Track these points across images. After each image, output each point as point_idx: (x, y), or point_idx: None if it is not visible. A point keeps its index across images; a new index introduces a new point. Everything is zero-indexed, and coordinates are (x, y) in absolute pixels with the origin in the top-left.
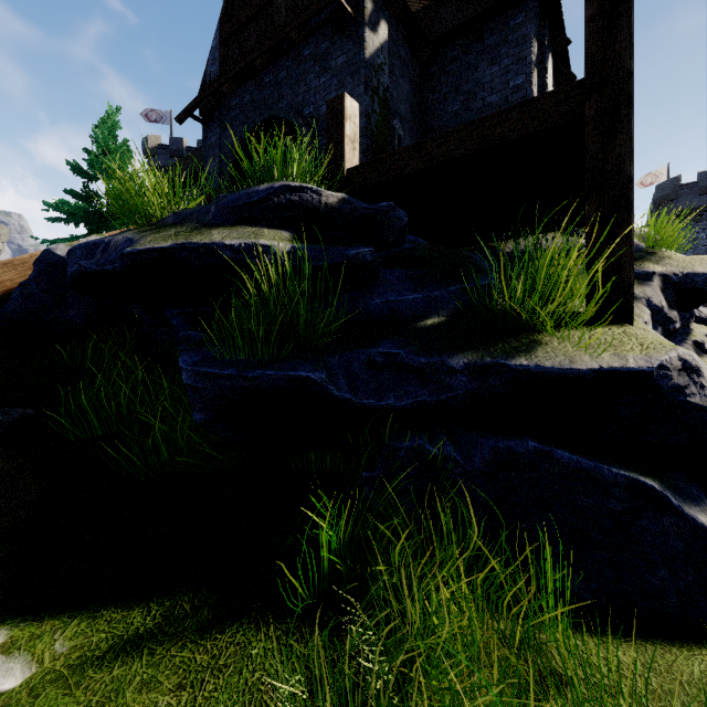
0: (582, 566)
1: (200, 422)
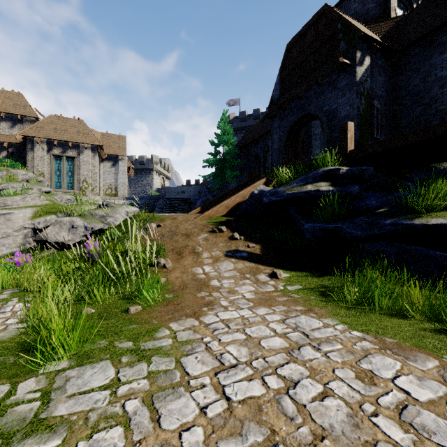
0: (428, 280)
1: (309, 238)
